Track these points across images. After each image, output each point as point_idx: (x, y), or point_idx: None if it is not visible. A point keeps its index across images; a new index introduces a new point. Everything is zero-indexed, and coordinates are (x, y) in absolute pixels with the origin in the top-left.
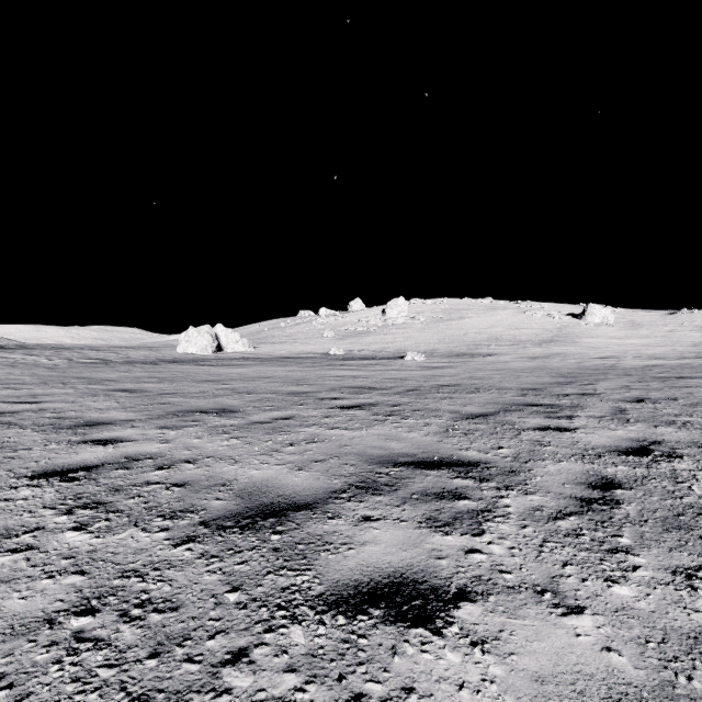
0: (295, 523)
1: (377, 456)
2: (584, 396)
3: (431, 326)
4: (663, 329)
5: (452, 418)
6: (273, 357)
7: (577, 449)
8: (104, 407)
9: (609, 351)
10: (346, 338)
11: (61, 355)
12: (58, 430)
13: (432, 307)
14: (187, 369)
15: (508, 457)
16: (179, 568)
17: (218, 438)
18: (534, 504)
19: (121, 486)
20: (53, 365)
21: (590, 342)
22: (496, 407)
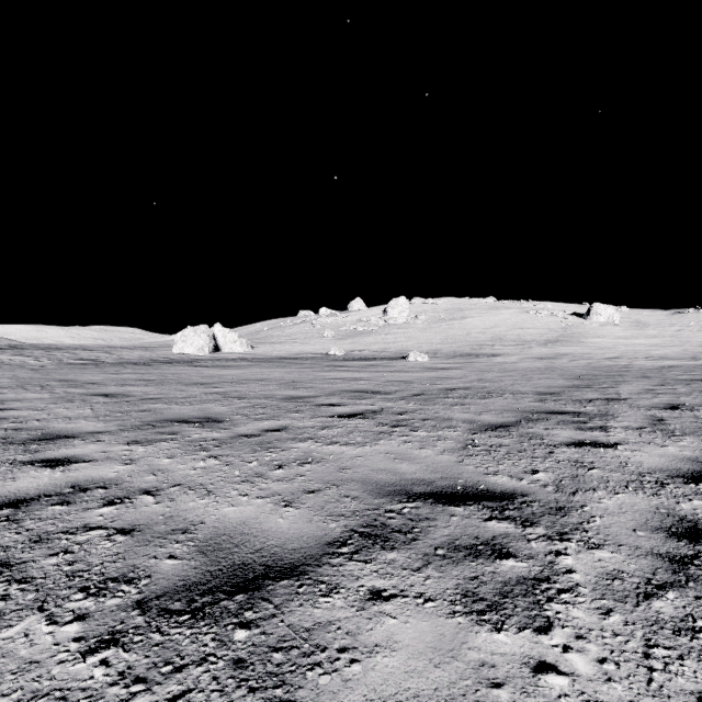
0: (273, 605)
1: (386, 484)
2: (609, 402)
3: (433, 326)
4: (670, 329)
5: (468, 430)
6: (271, 357)
7: (630, 473)
8: (75, 415)
9: (618, 351)
10: (346, 338)
11: (52, 356)
12: (8, 446)
13: (434, 307)
14: (179, 370)
15: (549, 486)
16: None
17: (194, 457)
18: (607, 566)
19: (48, 533)
20: (39, 366)
21: (597, 342)
22: (515, 415)
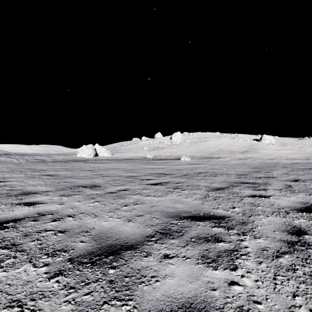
0: (124, 260)
1: (170, 213)
2: (268, 178)
3: (192, 144)
4: (297, 146)
5: (206, 190)
6: (121, 158)
7: (274, 208)
8: (36, 184)
9: (273, 156)
10: (153, 150)
11: (24, 158)
12: (9, 197)
13: (192, 136)
14: (80, 164)
15: (239, 213)
16: (47, 298)
17: (89, 201)
18: (261, 245)
19: (29, 232)
20: (18, 163)
21: (264, 152)
22: (227, 184)
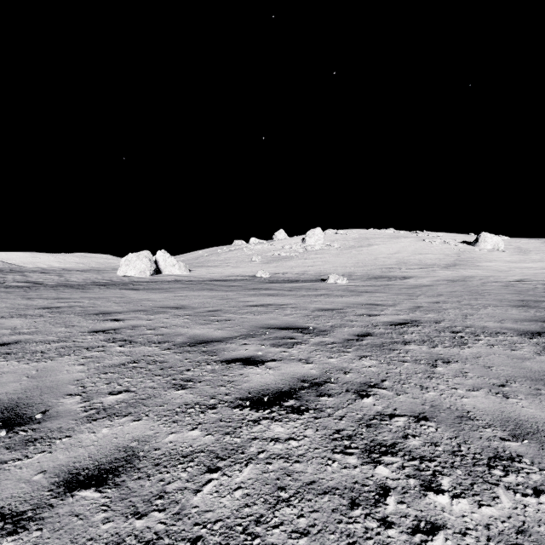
0: None
1: None
2: None
3: (345, 252)
4: None
5: None
6: (204, 279)
7: None
8: None
9: (517, 274)
10: (271, 262)
11: (1, 278)
12: None
13: (344, 236)
14: (105, 293)
15: None
16: None
17: None
18: None
19: None
20: None
21: (491, 266)
22: None
